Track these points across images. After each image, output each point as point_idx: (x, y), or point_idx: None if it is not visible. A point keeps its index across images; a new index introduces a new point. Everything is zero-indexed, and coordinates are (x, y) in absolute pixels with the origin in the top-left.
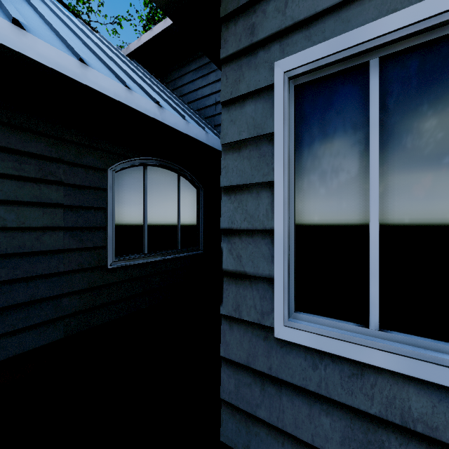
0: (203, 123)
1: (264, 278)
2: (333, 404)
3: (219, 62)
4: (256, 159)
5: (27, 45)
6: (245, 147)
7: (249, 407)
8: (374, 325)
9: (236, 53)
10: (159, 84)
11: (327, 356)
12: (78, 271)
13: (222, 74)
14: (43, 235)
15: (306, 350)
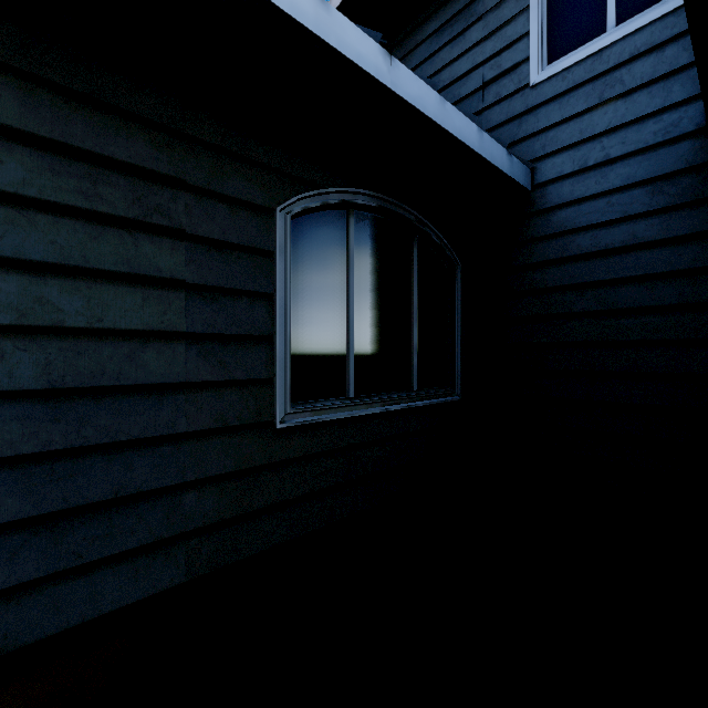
0: None
1: None
2: None
3: None
4: None
5: None
6: None
7: None
8: None
9: None
10: None
11: None
12: (215, 433)
13: None
14: (142, 349)
15: None
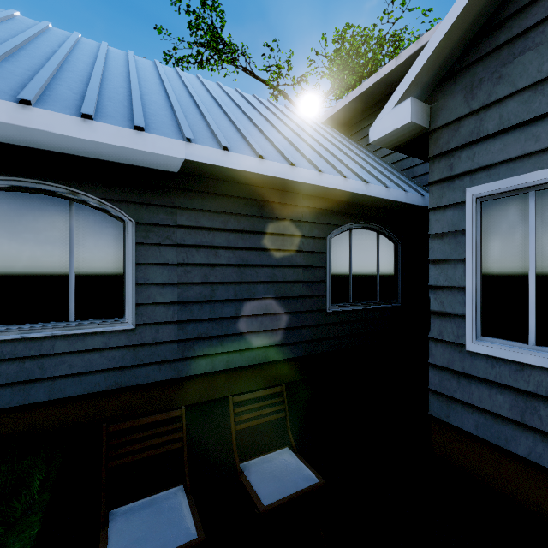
0: (401, 180)
1: (459, 316)
2: (505, 388)
3: (424, 158)
4: (453, 244)
5: (296, 174)
6: (446, 237)
7: (449, 392)
8: (531, 343)
9: (440, 180)
10: (354, 146)
11: (501, 360)
12: (310, 312)
13: (430, 191)
14: (293, 286)
15: (487, 357)
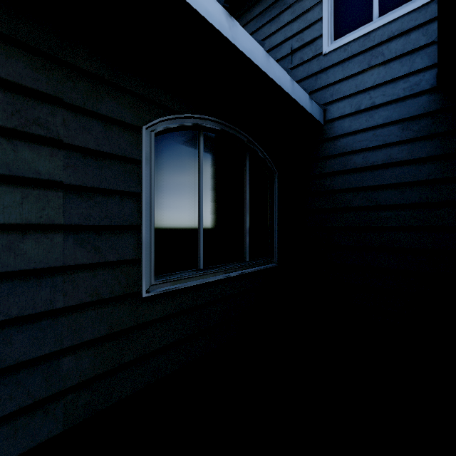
0: None
1: None
2: None
3: None
4: None
5: None
6: None
7: None
8: None
9: None
10: None
11: None
12: (91, 305)
13: None
14: (21, 240)
15: None
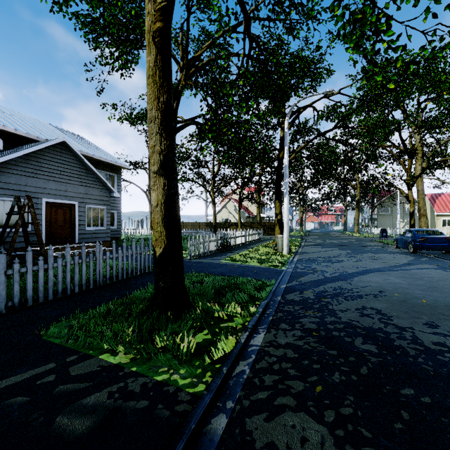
0: None
1: None
2: None
3: None
4: None
5: None
6: None
7: None
8: None
9: None
10: None
11: None
12: None
13: None
14: None
15: None
